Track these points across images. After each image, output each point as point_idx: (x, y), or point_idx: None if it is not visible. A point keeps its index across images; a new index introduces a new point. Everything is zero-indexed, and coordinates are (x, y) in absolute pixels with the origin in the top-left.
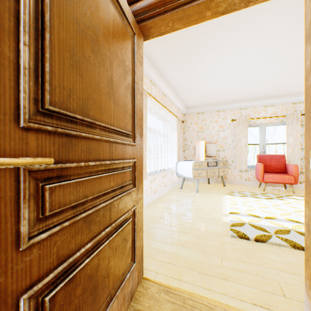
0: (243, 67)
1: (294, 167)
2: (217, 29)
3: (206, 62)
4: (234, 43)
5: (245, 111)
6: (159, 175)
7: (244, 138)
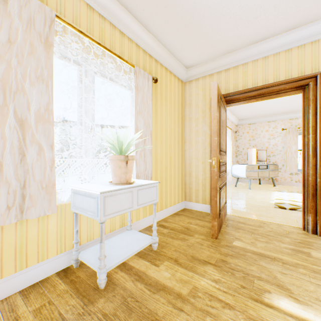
0: None
1: None
2: None
3: None
4: None
5: (295, 120)
6: None
7: (294, 145)
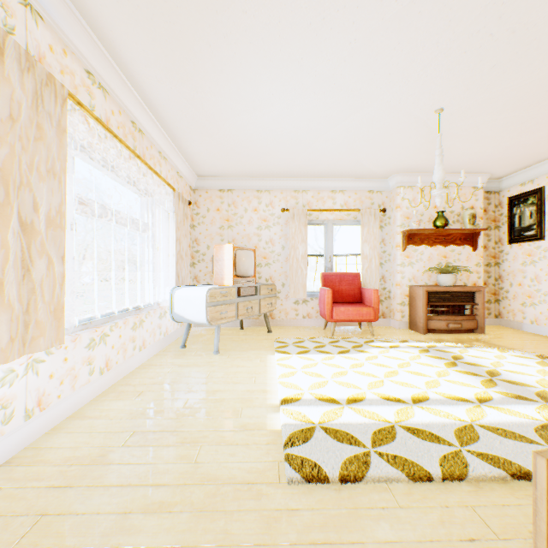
0: (304, 101)
1: (374, 293)
2: None
3: (233, 65)
4: (291, 29)
5: (304, 195)
6: (120, 324)
7: (302, 244)
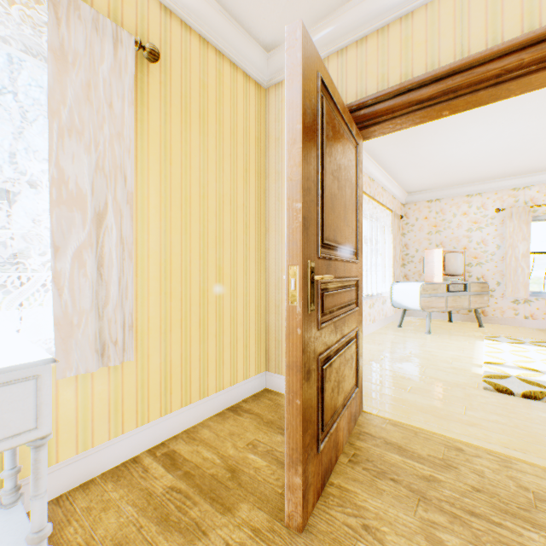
0: (513, 127)
1: None
2: None
3: (444, 128)
4: None
5: (525, 192)
6: (364, 303)
7: (522, 242)
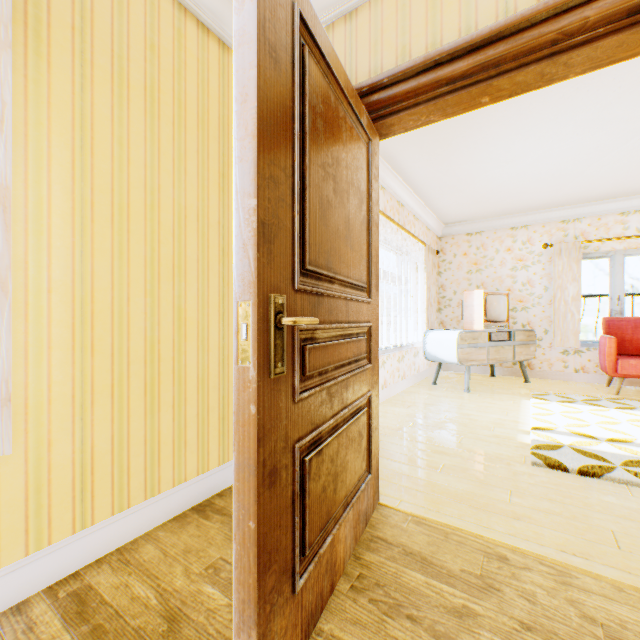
0: (564, 143)
1: None
2: None
3: (485, 141)
4: (542, 105)
5: (575, 225)
6: (391, 356)
7: (572, 283)
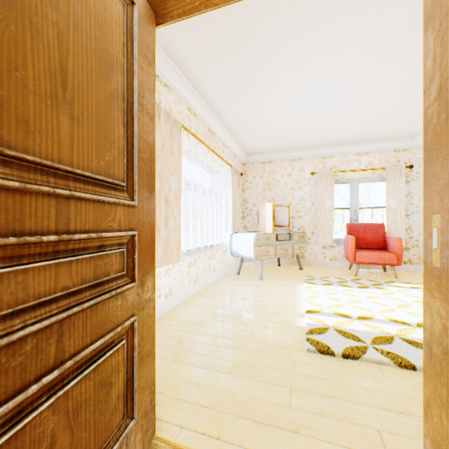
0: (326, 94)
1: (396, 241)
2: (288, 29)
3: (272, 84)
4: (313, 55)
5: (330, 160)
6: (203, 255)
7: (328, 200)
